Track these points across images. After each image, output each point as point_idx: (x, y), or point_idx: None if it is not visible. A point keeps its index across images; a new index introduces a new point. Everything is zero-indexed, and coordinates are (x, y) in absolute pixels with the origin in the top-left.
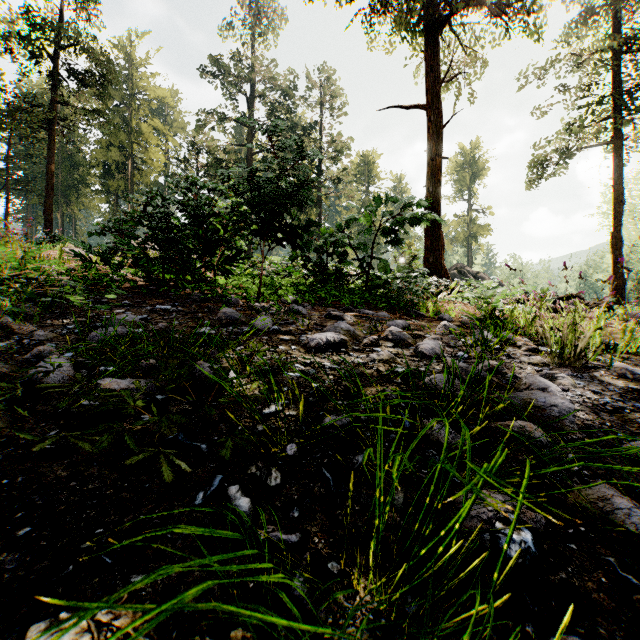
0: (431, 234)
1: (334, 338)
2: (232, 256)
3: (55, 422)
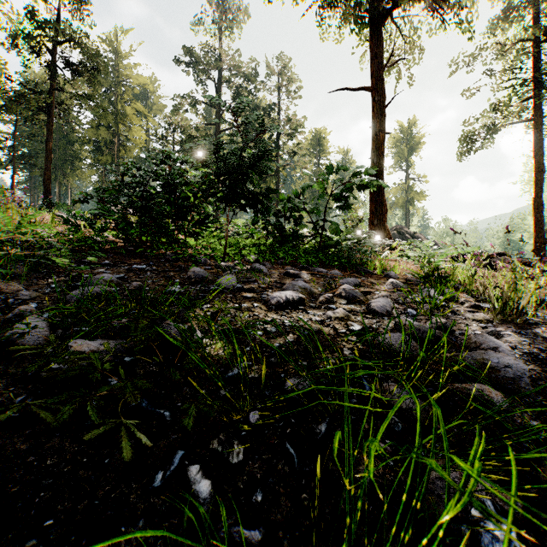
0: (375, 200)
1: (293, 296)
2: (201, 220)
3: (24, 386)
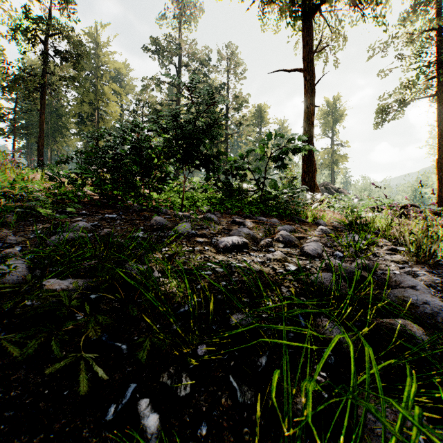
0: (307, 161)
1: (238, 241)
2: (162, 178)
3: (0, 321)
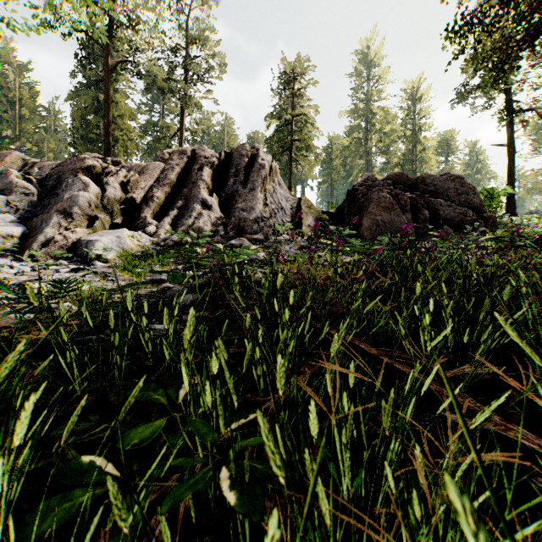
0: (509, 199)
1: None
2: None
3: None
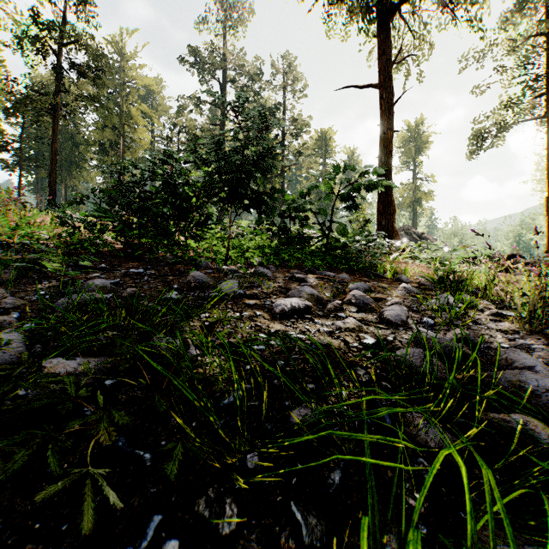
0: (383, 200)
1: (299, 304)
2: (202, 222)
3: None
